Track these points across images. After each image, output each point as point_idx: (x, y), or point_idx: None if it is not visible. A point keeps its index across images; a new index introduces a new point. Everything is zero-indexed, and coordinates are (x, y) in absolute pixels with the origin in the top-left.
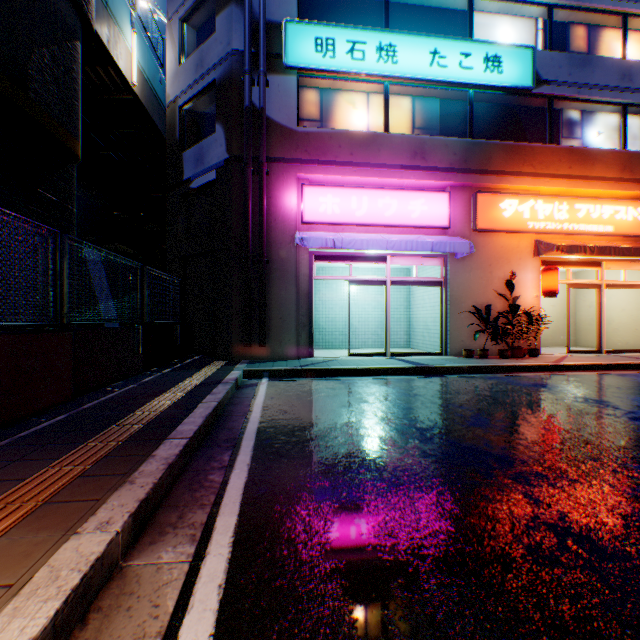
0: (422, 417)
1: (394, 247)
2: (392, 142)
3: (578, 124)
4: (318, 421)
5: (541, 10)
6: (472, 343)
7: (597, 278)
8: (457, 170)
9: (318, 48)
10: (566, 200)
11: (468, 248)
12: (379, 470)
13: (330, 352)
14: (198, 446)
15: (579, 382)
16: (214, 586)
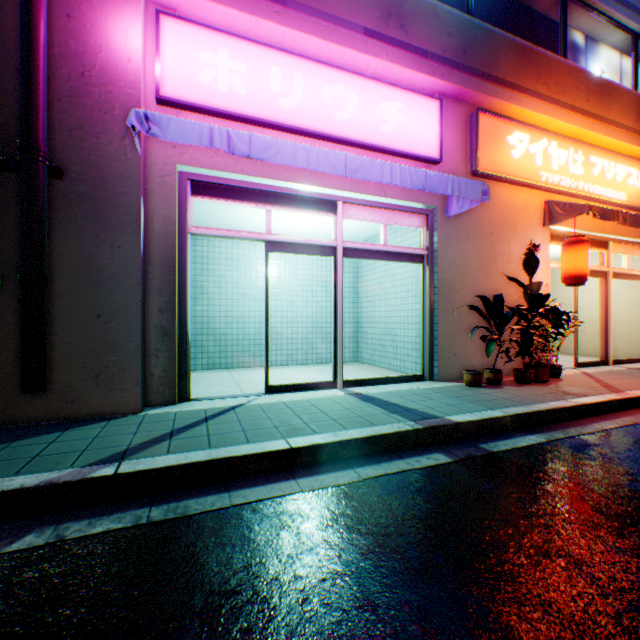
0: None
1: (359, 171)
2: None
3: (582, 53)
4: None
5: None
6: (469, 358)
7: (602, 264)
8: (453, 64)
9: None
10: (581, 148)
11: (480, 192)
12: None
13: (231, 379)
14: None
15: None
16: None
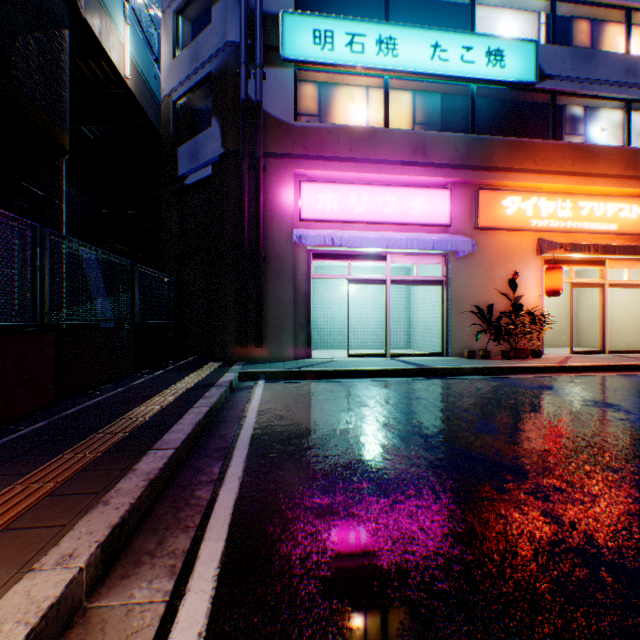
0: (426, 423)
1: (394, 245)
2: (392, 137)
3: (581, 120)
4: (316, 427)
5: (544, 4)
6: (474, 343)
7: (600, 277)
8: (459, 166)
9: (316, 40)
10: (569, 198)
11: (470, 246)
12: (383, 484)
13: (328, 353)
14: (186, 456)
15: (586, 384)
16: (193, 635)
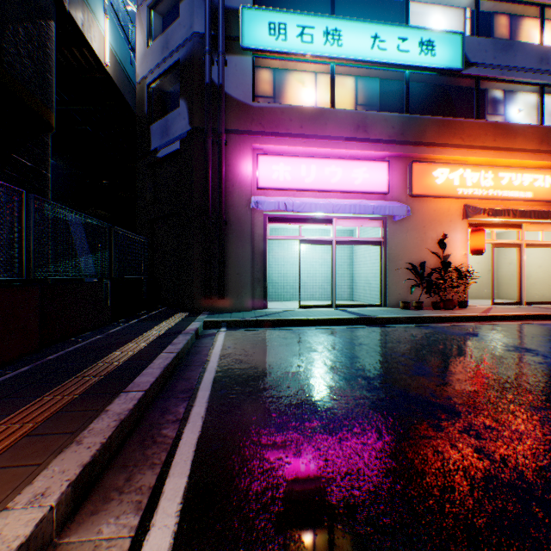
0: (368, 366)
1: (339, 210)
2: (337, 116)
3: (501, 102)
4: (271, 370)
5: (469, 1)
6: (408, 296)
7: (518, 238)
8: (395, 142)
9: (271, 32)
10: (491, 169)
11: (405, 211)
12: (331, 423)
13: (282, 304)
14: (155, 397)
15: (507, 331)
16: None
